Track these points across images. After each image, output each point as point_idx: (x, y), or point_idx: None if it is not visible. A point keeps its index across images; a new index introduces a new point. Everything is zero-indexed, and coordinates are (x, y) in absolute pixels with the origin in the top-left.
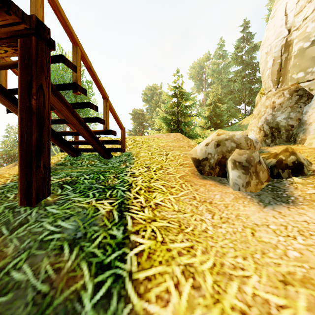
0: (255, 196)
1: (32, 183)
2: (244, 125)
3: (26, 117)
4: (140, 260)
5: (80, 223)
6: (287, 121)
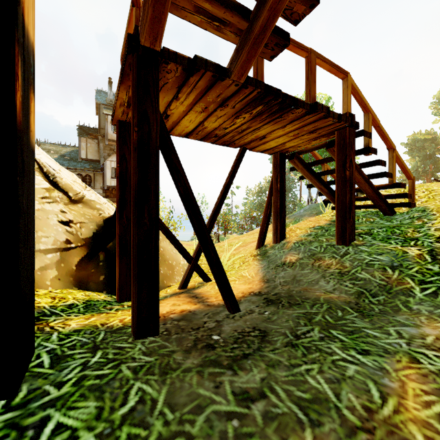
0: None
1: (346, 229)
2: None
3: (342, 184)
4: None
5: (393, 258)
6: None
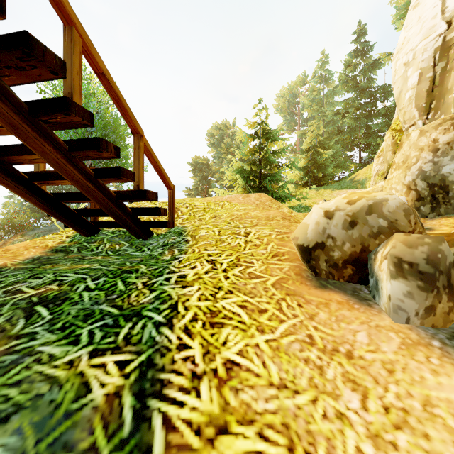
0: (450, 340)
1: None
2: (359, 180)
3: None
4: None
5: (30, 439)
6: None
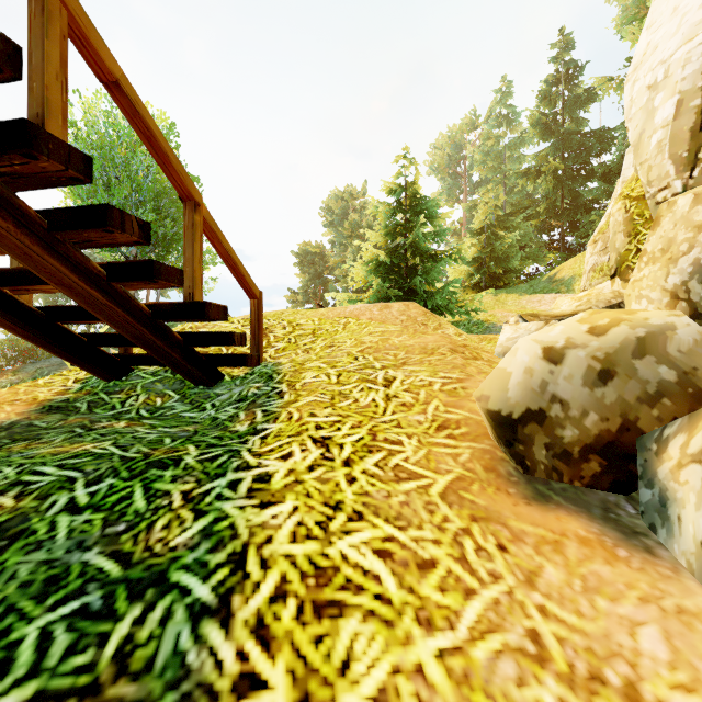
0: None
1: None
2: (563, 279)
3: None
4: None
5: None
6: None
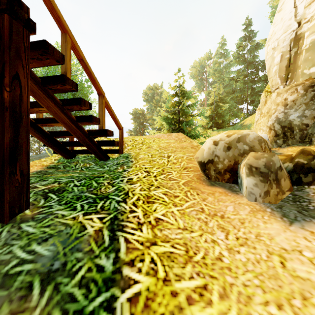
0: (276, 208)
1: (4, 194)
2: (246, 125)
3: None
4: (134, 310)
5: (60, 247)
6: (301, 120)
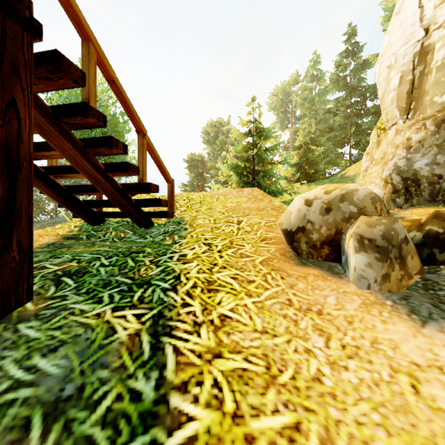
0: (400, 300)
1: None
2: (349, 176)
3: None
4: None
5: (75, 361)
6: (432, 169)
